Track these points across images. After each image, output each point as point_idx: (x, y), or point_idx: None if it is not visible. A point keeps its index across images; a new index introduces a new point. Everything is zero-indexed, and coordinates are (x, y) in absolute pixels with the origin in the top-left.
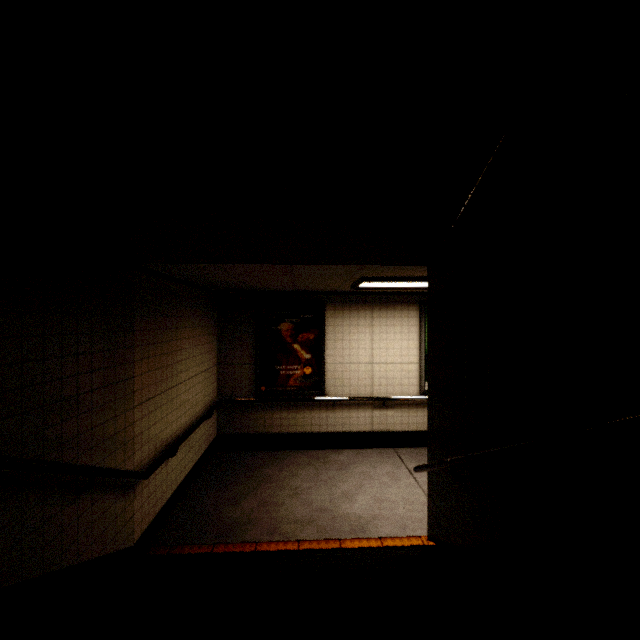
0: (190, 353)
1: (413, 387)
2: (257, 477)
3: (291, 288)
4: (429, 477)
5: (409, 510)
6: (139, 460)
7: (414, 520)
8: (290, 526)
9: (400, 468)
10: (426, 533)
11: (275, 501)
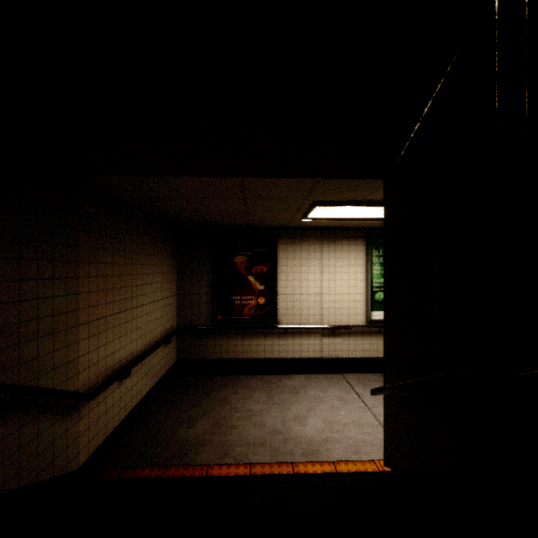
0: (147, 280)
1: (360, 316)
2: (213, 400)
3: (245, 221)
4: (387, 400)
5: (360, 433)
6: (85, 380)
7: (366, 443)
8: (242, 448)
9: (349, 392)
10: (379, 457)
11: (229, 423)
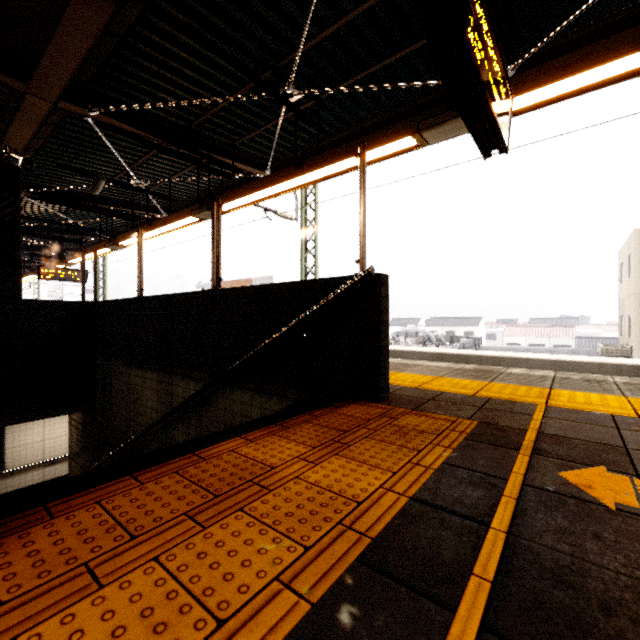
0: None
1: None
2: None
3: None
4: None
5: None
6: None
7: None
8: None
9: None
10: None
11: None
